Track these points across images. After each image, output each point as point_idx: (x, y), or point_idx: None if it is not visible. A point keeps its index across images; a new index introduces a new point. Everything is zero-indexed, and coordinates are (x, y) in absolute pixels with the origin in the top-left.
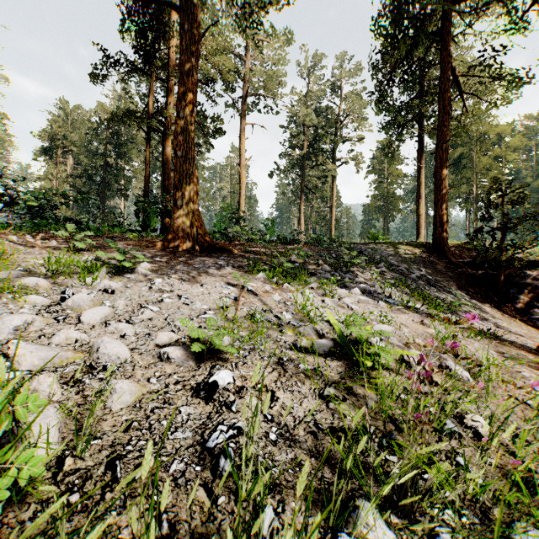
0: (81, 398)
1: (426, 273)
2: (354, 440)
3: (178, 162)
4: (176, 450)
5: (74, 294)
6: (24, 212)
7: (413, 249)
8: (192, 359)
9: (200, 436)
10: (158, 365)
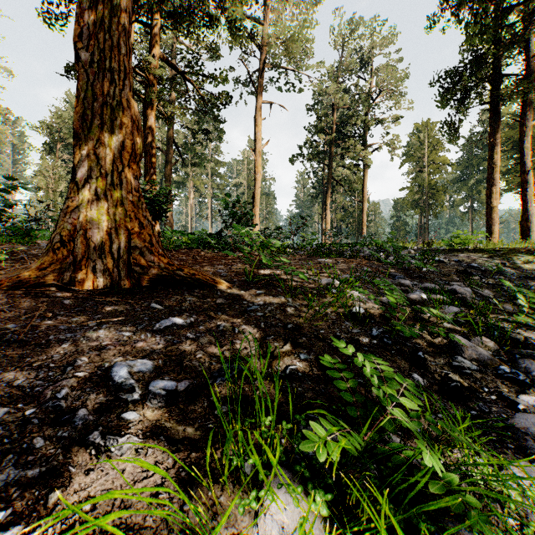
0: None
1: None
2: None
3: (81, 75)
4: None
5: None
6: None
7: None
8: None
9: None
10: None
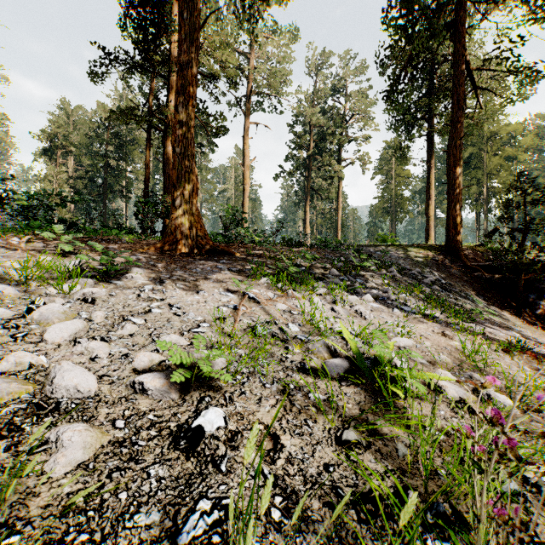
0: (11, 458)
1: (440, 277)
2: None
3: (176, 159)
4: None
5: (46, 304)
6: (16, 213)
7: (425, 252)
8: (175, 390)
9: (171, 520)
10: (131, 400)
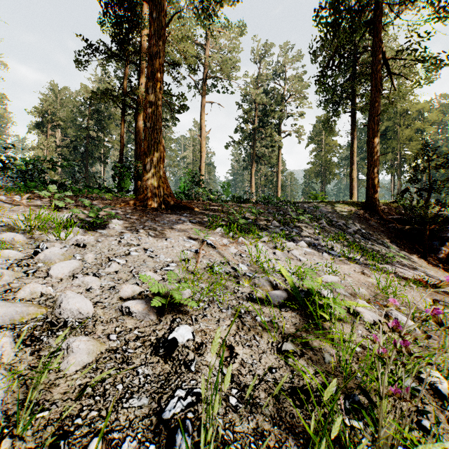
0: (35, 360)
1: (361, 228)
2: (327, 421)
3: (147, 132)
4: (130, 423)
5: (48, 248)
6: (16, 176)
7: (349, 207)
8: (153, 313)
9: (156, 403)
10: (120, 320)
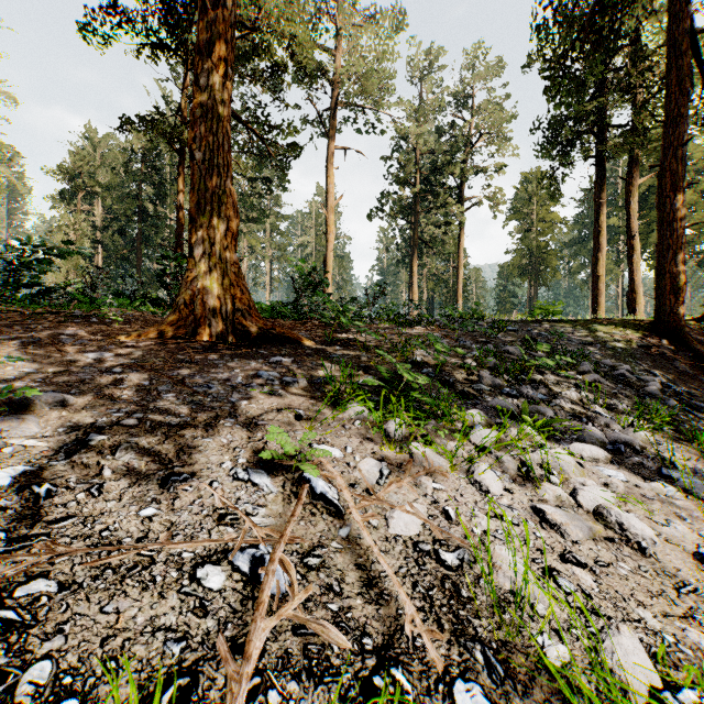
0: None
1: (665, 379)
2: None
3: (196, 171)
4: None
5: None
6: None
7: (623, 333)
8: None
9: None
10: None
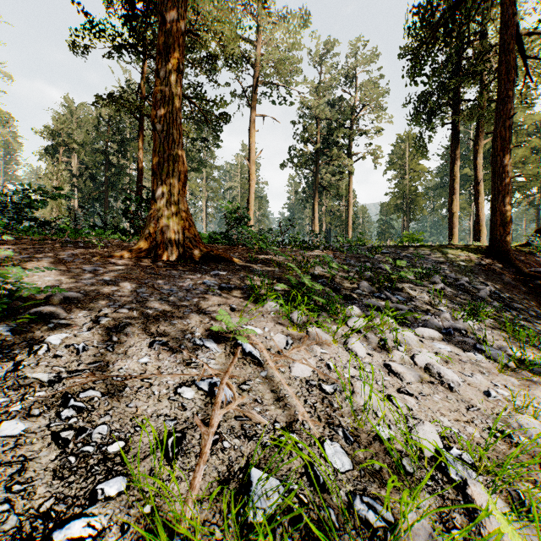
0: None
1: (493, 288)
2: None
3: (157, 138)
4: None
5: None
6: None
7: (466, 255)
8: None
9: None
10: None
